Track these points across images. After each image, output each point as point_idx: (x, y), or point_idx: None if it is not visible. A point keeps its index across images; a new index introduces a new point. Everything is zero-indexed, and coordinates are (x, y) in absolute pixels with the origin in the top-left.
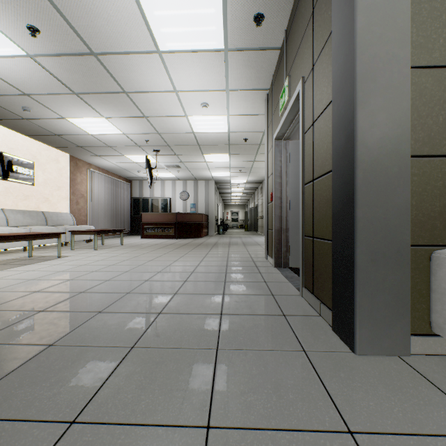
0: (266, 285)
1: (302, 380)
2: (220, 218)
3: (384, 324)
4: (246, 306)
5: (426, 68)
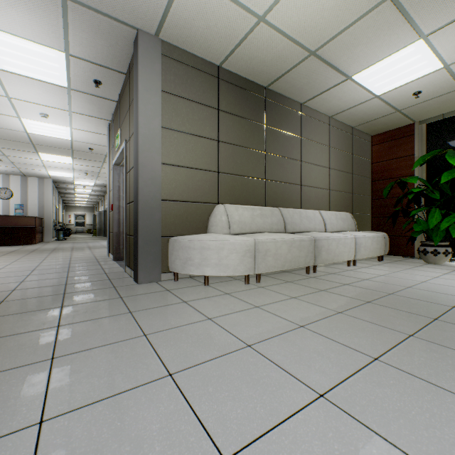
0: (103, 270)
1: (109, 293)
2: (60, 222)
3: (151, 270)
4: (85, 279)
5: (168, 165)
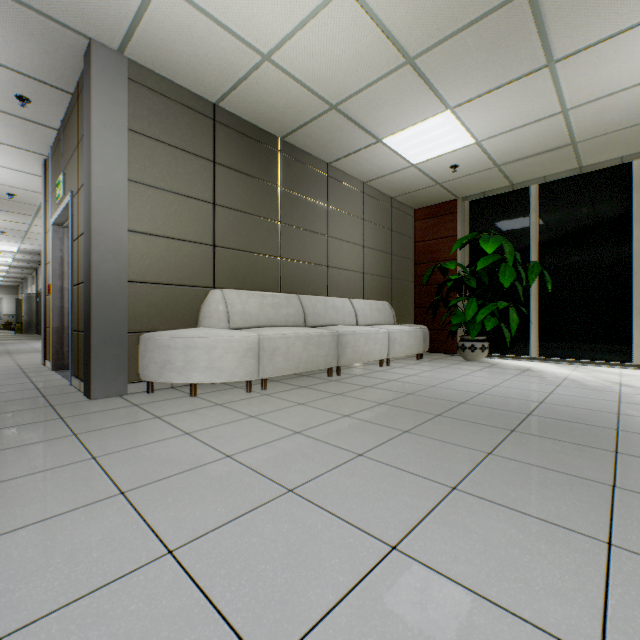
0: (34, 384)
1: (43, 413)
2: None
3: (111, 379)
4: (1, 398)
5: (139, 233)
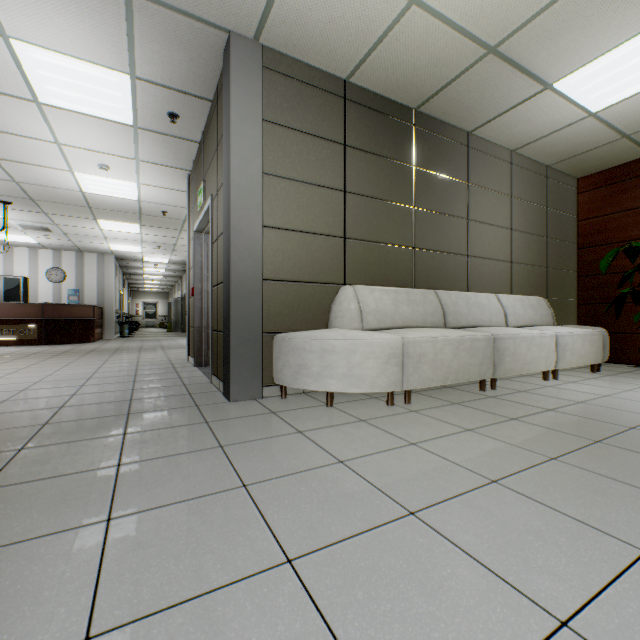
0: (181, 380)
1: (190, 414)
2: (125, 312)
3: (248, 381)
4: (157, 393)
5: (272, 228)
